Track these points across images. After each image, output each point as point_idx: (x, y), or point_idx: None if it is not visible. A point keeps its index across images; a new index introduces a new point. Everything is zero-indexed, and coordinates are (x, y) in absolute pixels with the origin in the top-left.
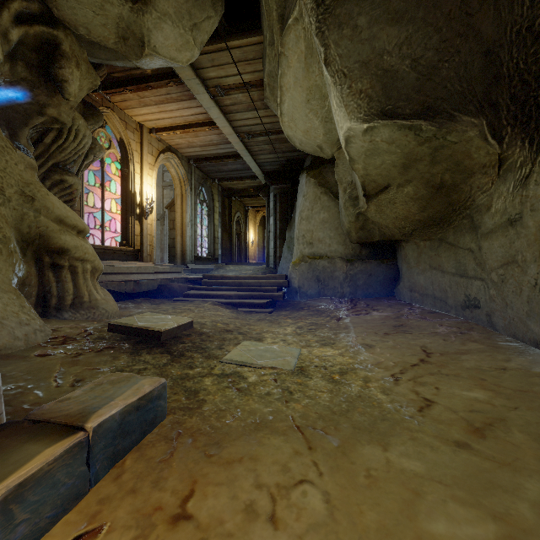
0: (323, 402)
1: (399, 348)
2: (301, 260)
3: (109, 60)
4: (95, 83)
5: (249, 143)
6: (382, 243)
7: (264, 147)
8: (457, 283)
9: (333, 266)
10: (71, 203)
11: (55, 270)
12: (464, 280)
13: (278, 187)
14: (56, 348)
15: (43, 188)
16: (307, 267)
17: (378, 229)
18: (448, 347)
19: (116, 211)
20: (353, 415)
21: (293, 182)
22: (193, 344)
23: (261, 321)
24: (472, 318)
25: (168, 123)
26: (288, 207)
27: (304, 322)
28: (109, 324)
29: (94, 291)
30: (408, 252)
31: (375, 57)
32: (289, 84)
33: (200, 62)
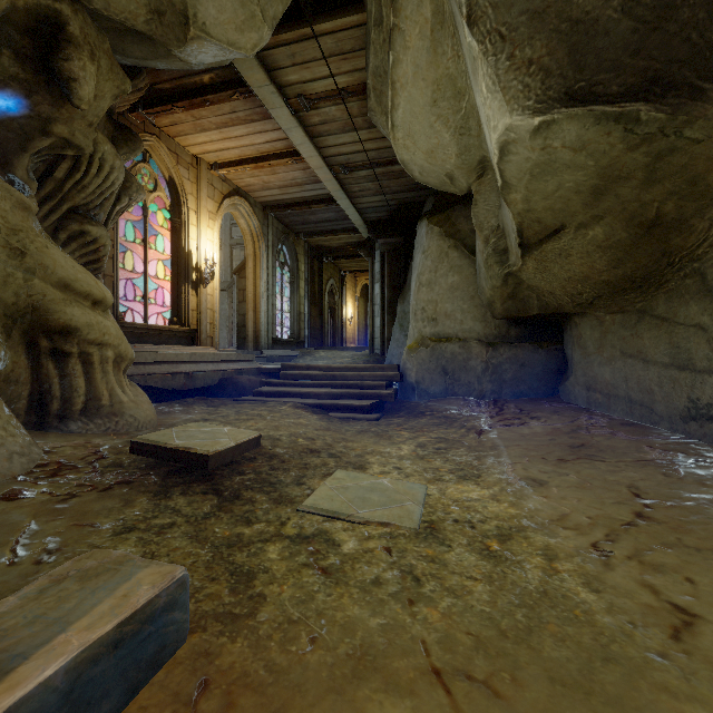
0: (479, 604)
1: (590, 487)
2: (420, 343)
3: (146, 59)
4: (123, 88)
5: (346, 179)
6: (541, 318)
7: (367, 185)
8: (674, 379)
9: (467, 352)
10: (97, 265)
11: (58, 359)
12: (687, 375)
13: (387, 242)
14: (39, 485)
15: (40, 238)
16: (429, 353)
17: (537, 298)
18: (677, 489)
19: (165, 277)
20: (542, 643)
21: (407, 235)
22: (257, 476)
23: (364, 433)
24: (704, 437)
25: (234, 155)
26: (400, 270)
27: (427, 437)
28: (131, 442)
29: (117, 390)
30: (584, 332)
31: (556, 1)
32: (406, 77)
33: (275, 60)
